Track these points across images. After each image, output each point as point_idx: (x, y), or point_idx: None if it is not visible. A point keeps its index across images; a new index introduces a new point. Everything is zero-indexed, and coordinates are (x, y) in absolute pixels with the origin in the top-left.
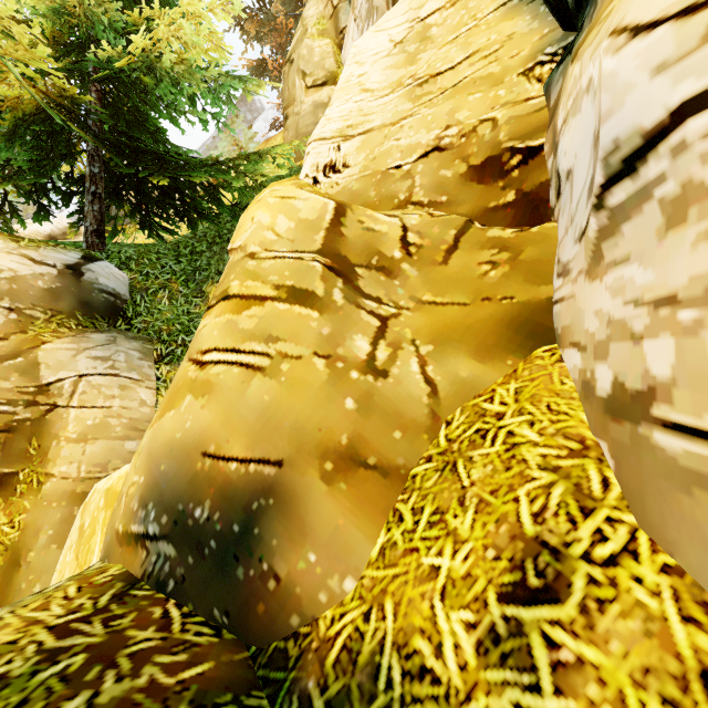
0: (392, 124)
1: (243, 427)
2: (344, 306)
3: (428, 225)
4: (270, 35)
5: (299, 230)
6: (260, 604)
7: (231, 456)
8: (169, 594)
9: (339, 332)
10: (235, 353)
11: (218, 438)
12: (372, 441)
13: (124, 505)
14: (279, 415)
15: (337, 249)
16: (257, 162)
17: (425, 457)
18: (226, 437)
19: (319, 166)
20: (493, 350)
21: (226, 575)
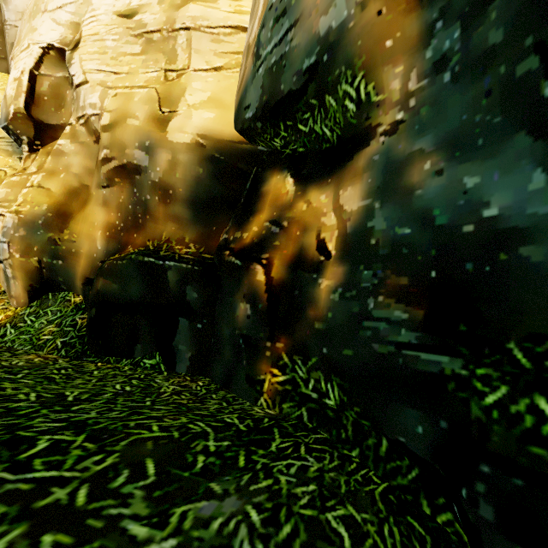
0: None
1: None
2: None
3: None
4: None
5: None
6: None
7: None
8: None
9: None
10: None
11: None
12: None
13: None
14: None
15: None
16: None
17: None
18: None
19: None
20: None
21: None
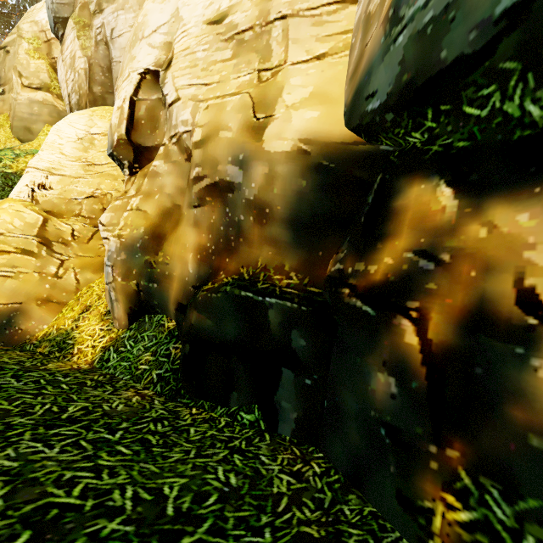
0: (75, 178)
1: (5, 295)
2: (46, 256)
3: (83, 230)
4: None
5: (26, 226)
6: (16, 336)
7: (0, 303)
8: None
9: (44, 265)
10: None
11: None
12: (55, 296)
13: None
14: (20, 290)
15: (44, 235)
16: None
17: (73, 299)
18: None
19: (35, 183)
20: (98, 271)
21: (2, 334)
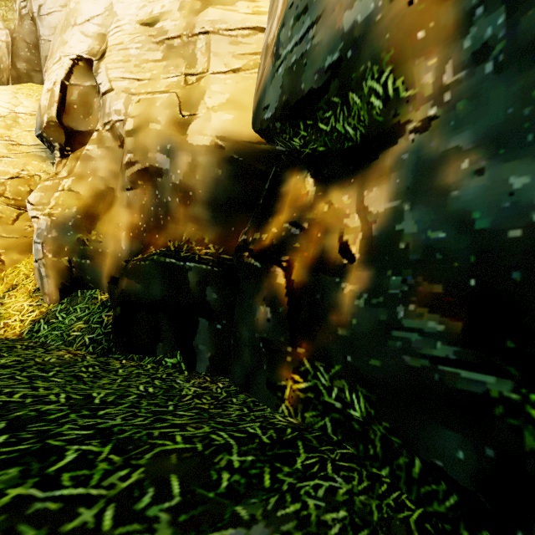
0: None
1: None
2: None
3: (7, 210)
4: None
5: None
6: None
7: None
8: None
9: None
10: None
11: None
12: None
13: None
14: None
15: None
16: None
17: None
18: None
19: None
20: (25, 252)
21: None
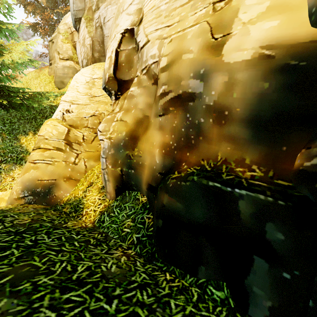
0: (84, 105)
1: (47, 174)
2: (69, 152)
3: (88, 135)
4: (40, 14)
5: (59, 134)
6: (52, 200)
7: (45, 180)
8: (32, 204)
9: (68, 157)
10: (43, 161)
11: (41, 177)
12: (73, 175)
13: (16, 193)
14: (55, 172)
15: (68, 139)
16: (41, 97)
17: (83, 177)
18: (43, 176)
19: (64, 109)
20: (97, 160)
21: (45, 198)
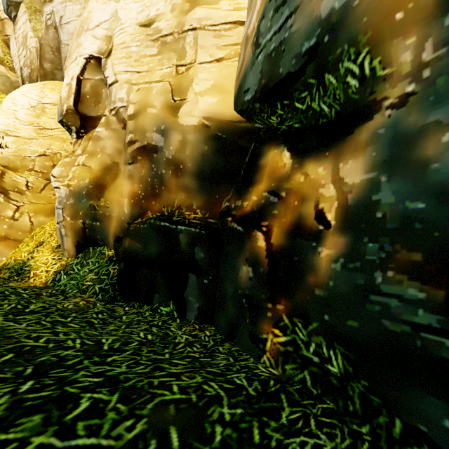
0: (28, 139)
1: None
2: (4, 203)
3: (36, 182)
4: None
5: None
6: None
7: None
8: None
9: (2, 209)
10: None
11: None
12: (12, 235)
13: None
14: None
15: (2, 185)
16: None
17: (28, 237)
18: None
19: None
20: (50, 215)
21: None
